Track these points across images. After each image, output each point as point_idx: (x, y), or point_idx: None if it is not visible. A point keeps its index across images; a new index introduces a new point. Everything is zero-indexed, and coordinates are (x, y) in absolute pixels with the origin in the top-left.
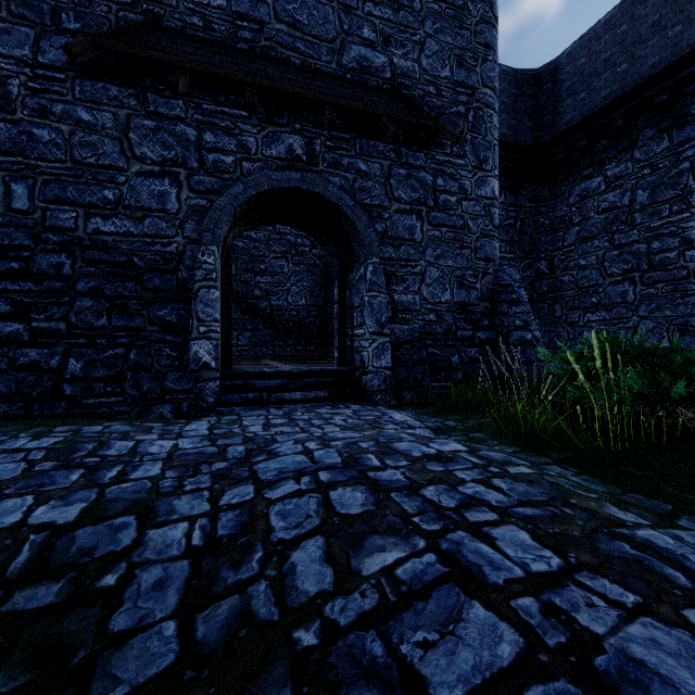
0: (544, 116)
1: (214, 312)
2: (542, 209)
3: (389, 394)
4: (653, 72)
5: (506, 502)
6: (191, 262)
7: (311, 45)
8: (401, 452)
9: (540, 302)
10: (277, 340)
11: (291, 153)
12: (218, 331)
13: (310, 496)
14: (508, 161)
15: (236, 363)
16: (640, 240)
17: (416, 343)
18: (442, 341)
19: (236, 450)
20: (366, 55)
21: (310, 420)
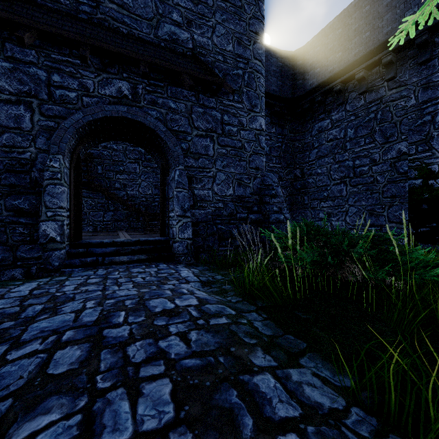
0: (298, 81)
1: (59, 201)
2: (297, 137)
3: (190, 256)
4: (355, 58)
5: (183, 354)
6: (42, 166)
7: (135, 20)
8: (148, 308)
9: (296, 194)
10: (131, 217)
11: (120, 93)
12: (63, 215)
13: (37, 357)
14: (277, 107)
15: (97, 233)
16: (349, 159)
17: (209, 222)
18: (227, 220)
19: (34, 309)
20: (175, 31)
21: (118, 279)
